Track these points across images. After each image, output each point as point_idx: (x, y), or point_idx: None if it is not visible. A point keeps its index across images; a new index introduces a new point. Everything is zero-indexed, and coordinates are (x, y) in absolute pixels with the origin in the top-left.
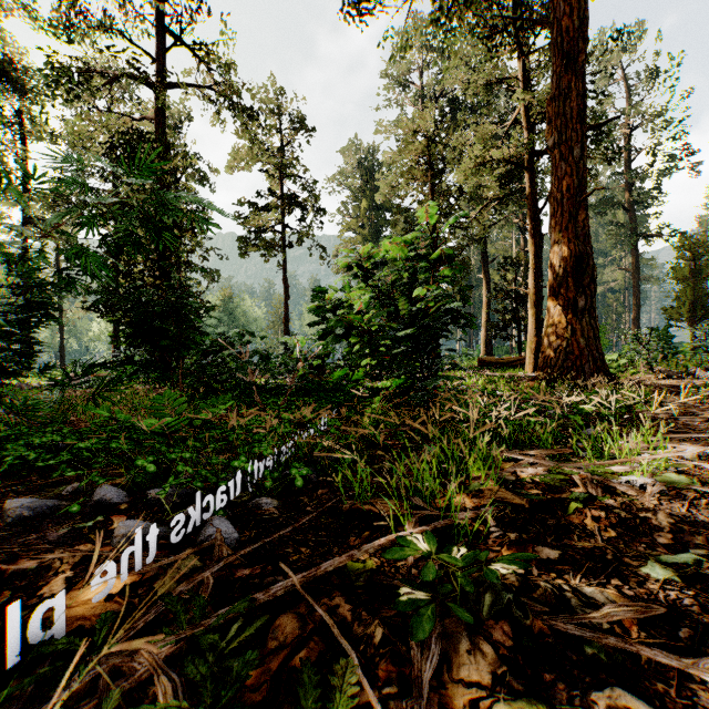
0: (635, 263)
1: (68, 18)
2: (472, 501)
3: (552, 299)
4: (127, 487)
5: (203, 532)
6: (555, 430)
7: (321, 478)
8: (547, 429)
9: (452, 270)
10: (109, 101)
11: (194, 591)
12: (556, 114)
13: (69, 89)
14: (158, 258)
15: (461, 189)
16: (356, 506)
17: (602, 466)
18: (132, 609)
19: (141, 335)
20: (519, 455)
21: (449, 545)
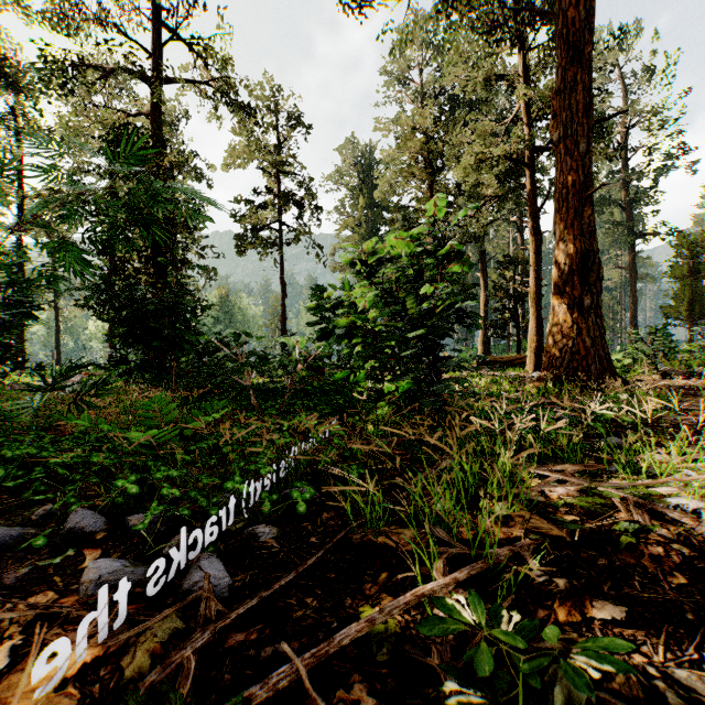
0: (632, 261)
1: (61, 11)
2: (502, 531)
3: (557, 298)
4: (107, 510)
5: (188, 577)
6: (579, 440)
7: (327, 502)
8: (573, 440)
9: (460, 267)
10: (103, 96)
11: (169, 681)
12: (561, 108)
13: (62, 83)
14: (153, 255)
15: (460, 187)
16: (368, 538)
17: (642, 486)
18: (89, 703)
19: (132, 335)
20: (544, 471)
21: (493, 606)
